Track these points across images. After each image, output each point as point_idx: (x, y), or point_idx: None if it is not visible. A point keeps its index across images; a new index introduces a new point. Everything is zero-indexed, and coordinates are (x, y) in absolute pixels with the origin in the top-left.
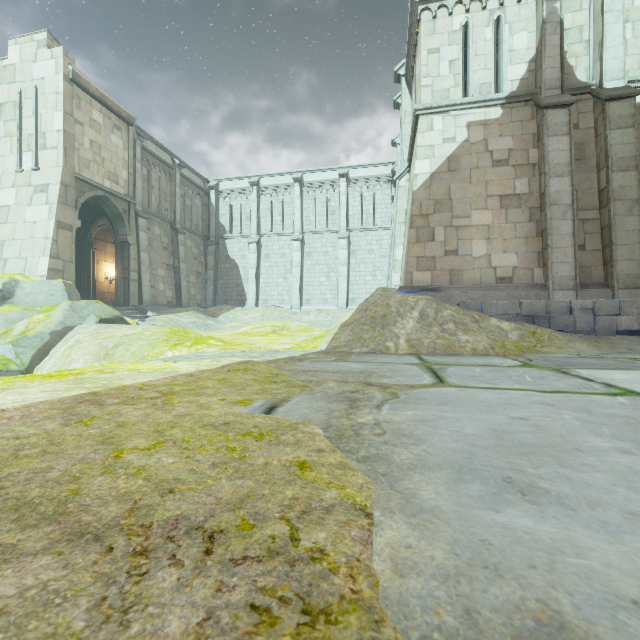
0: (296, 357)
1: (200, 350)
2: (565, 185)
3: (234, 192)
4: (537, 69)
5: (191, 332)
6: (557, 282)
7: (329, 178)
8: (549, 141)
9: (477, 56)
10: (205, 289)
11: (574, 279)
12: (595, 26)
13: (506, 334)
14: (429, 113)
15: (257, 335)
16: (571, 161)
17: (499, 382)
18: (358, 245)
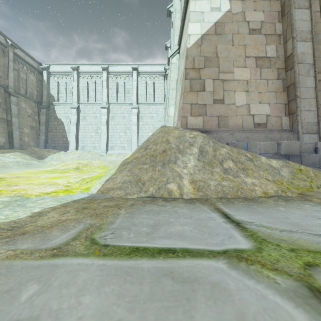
0: None
1: None
2: (308, 48)
3: (61, 73)
4: None
5: None
6: (305, 127)
7: (126, 70)
8: (295, 12)
9: None
10: (38, 138)
11: (317, 125)
12: None
13: (279, 171)
14: None
15: (59, 171)
16: (312, 29)
17: None
18: (144, 113)
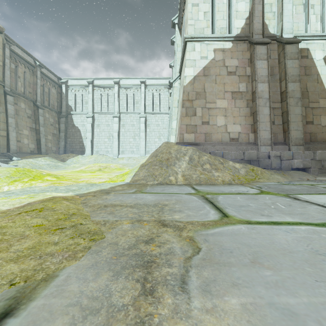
0: (105, 190)
1: (33, 185)
2: (265, 87)
3: (78, 87)
4: (250, 23)
5: (34, 171)
6: (262, 141)
7: (135, 83)
8: (257, 62)
9: (219, 11)
10: (58, 144)
11: (270, 140)
12: (278, 4)
13: (238, 171)
14: (193, 41)
15: (88, 172)
16: (268, 74)
17: (269, 213)
18: (151, 121)
